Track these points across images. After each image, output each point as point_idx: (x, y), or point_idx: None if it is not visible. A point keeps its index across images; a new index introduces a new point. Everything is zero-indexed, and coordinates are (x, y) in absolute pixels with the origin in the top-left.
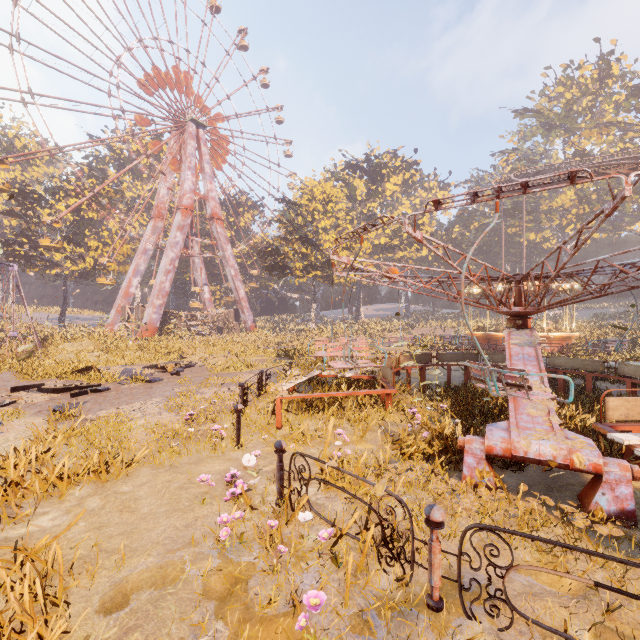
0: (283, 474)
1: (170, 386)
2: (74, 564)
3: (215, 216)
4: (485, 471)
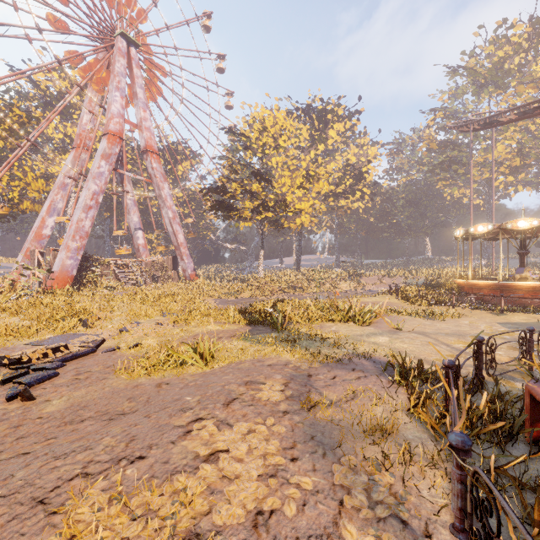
0: None
1: None
2: None
3: (150, 149)
4: None
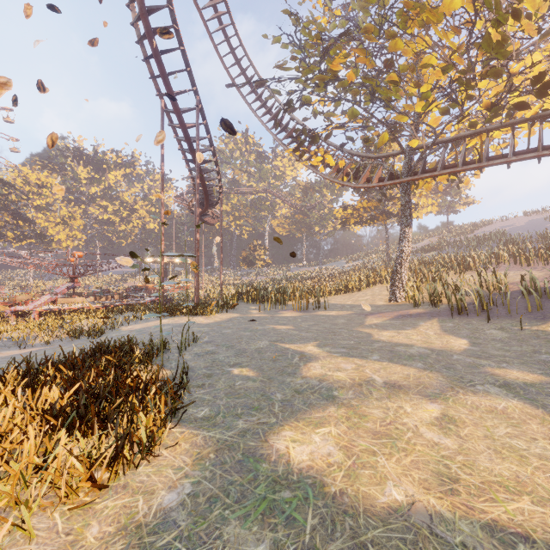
0: None
1: None
2: None
3: None
4: (10, 315)
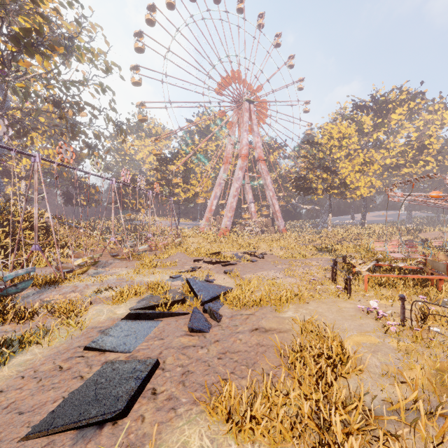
0: (404, 311)
1: (270, 264)
2: (321, 330)
3: (260, 158)
4: None
